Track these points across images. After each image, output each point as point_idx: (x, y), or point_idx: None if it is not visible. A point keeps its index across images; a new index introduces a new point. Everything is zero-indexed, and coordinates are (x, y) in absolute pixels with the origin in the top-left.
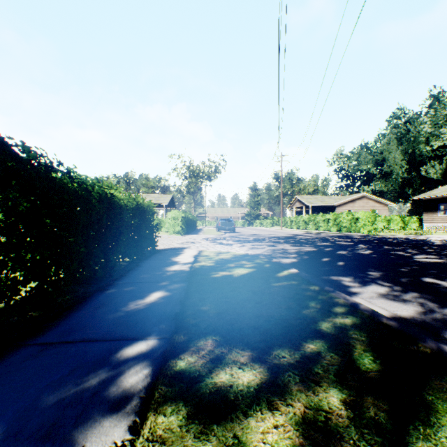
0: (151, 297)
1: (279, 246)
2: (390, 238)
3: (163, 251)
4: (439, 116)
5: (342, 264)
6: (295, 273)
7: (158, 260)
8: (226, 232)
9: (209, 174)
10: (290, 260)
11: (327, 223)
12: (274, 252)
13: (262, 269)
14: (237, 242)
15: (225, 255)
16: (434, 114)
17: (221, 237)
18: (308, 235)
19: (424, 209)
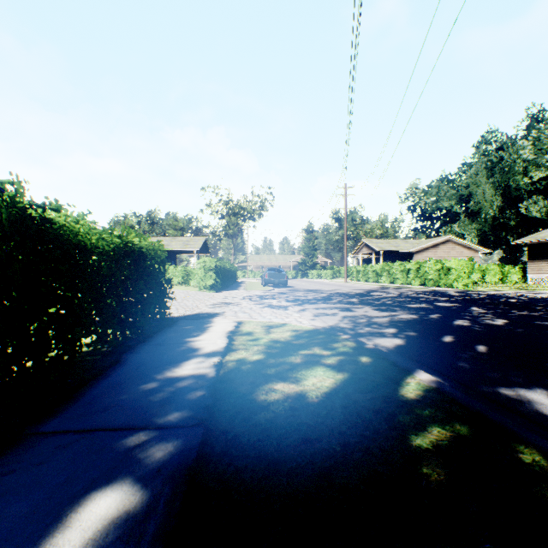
0: (66, 537)
1: (357, 310)
2: (502, 296)
3: (178, 323)
4: (543, 140)
5: (487, 350)
6: (436, 387)
7: (163, 344)
8: (275, 286)
9: (253, 211)
10: (392, 340)
11: (407, 275)
12: (355, 323)
13: (360, 374)
14: (293, 302)
15: (281, 333)
16: (538, 136)
17: (269, 295)
18: (386, 291)
19: (529, 257)
